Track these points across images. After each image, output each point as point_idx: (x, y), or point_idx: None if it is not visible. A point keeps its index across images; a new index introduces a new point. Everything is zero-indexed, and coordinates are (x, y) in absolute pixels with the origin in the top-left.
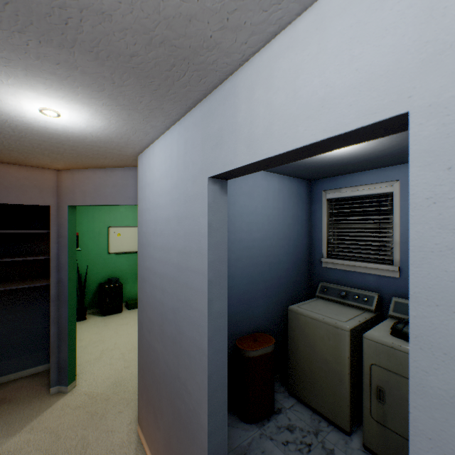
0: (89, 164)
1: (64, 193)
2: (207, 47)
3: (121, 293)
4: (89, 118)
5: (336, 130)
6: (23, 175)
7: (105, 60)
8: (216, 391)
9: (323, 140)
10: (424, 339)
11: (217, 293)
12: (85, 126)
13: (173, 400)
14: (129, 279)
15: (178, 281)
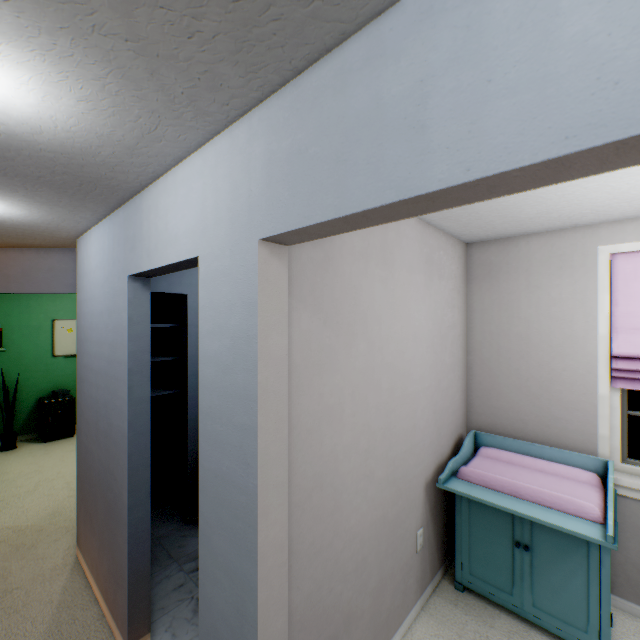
0: (15, 243)
1: None
2: (107, 178)
3: (72, 410)
4: (6, 208)
5: (180, 258)
6: None
7: (15, 177)
8: (138, 470)
9: (178, 262)
10: (202, 383)
11: (139, 381)
12: (2, 213)
13: (105, 495)
14: None
15: (109, 374)
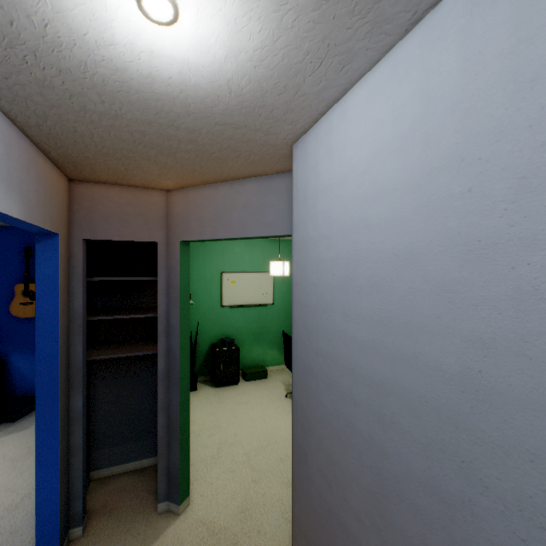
0: (210, 174)
1: (175, 223)
2: None
3: (236, 359)
4: (238, 15)
5: None
6: (124, 200)
7: None
8: None
9: None
10: None
11: None
12: (223, 54)
13: None
14: (245, 340)
15: (470, 426)
